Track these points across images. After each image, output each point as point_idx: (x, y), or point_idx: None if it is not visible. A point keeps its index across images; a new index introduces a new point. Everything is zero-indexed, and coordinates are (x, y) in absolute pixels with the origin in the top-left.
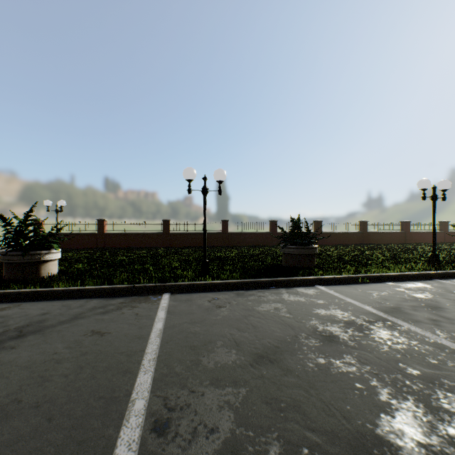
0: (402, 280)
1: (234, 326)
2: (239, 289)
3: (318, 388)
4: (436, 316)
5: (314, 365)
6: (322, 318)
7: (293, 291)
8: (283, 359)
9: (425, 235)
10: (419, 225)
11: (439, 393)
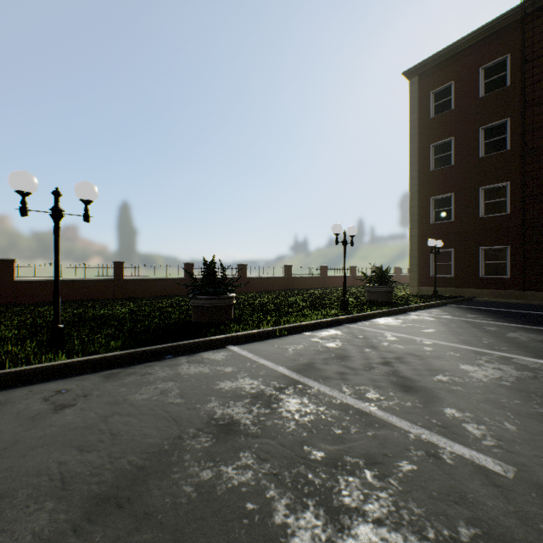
0: (318, 328)
1: (74, 444)
2: (114, 367)
3: (189, 538)
4: (344, 368)
5: (194, 488)
6: (225, 396)
7: (198, 358)
8: (144, 492)
9: (339, 279)
10: (335, 269)
11: (342, 481)
